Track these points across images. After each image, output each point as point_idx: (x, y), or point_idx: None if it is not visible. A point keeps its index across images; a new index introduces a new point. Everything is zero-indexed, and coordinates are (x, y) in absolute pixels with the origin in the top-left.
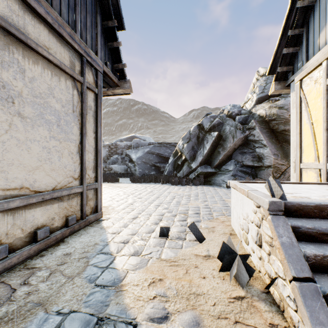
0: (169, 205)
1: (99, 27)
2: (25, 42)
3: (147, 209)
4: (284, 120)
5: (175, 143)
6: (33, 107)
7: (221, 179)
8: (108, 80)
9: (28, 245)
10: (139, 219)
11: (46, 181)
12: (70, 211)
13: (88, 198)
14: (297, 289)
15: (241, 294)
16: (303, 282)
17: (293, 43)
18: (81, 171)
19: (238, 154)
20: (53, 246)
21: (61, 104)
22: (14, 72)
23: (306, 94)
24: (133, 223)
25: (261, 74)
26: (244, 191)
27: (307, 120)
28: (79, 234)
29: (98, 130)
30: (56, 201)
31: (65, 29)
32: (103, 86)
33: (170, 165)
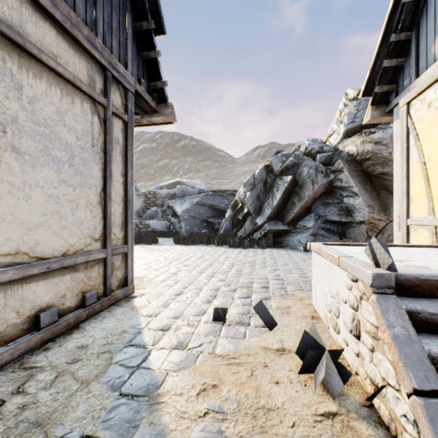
0: (227, 275)
1: (129, 30)
2: (23, 46)
3: (196, 282)
4: (382, 159)
5: (234, 191)
6: (33, 139)
7: (297, 240)
8: (142, 104)
9: (27, 335)
10: (184, 296)
11: (53, 244)
12: (88, 286)
13: (115, 266)
14: (421, 409)
15: (332, 409)
16: (429, 397)
17: (398, 52)
18: (104, 230)
19: (319, 205)
20: (63, 334)
21: (75, 135)
22: (5, 88)
23: (415, 122)
24: (176, 301)
25: (350, 98)
26: (333, 258)
27: (417, 158)
28: (100, 318)
29: (128, 172)
30: (68, 271)
31: (81, 30)
32: (135, 113)
33: (227, 220)
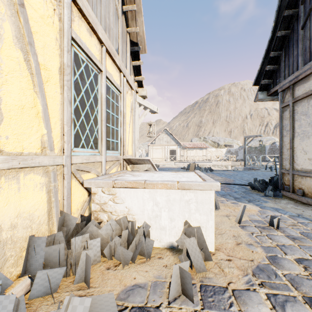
0: None
1: None
2: None
3: None
4: None
5: None
6: None
7: None
8: None
9: None
10: None
11: None
12: None
13: None
14: None
15: None
16: None
17: None
18: None
19: None
20: None
21: None
22: None
23: None
24: None
25: None
26: None
27: (19, 39)
28: None
29: None
30: None
31: None
32: None
33: None
